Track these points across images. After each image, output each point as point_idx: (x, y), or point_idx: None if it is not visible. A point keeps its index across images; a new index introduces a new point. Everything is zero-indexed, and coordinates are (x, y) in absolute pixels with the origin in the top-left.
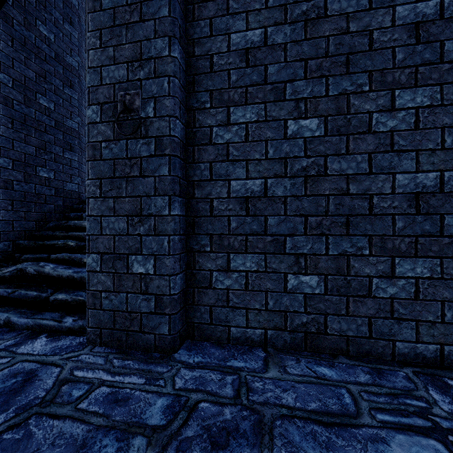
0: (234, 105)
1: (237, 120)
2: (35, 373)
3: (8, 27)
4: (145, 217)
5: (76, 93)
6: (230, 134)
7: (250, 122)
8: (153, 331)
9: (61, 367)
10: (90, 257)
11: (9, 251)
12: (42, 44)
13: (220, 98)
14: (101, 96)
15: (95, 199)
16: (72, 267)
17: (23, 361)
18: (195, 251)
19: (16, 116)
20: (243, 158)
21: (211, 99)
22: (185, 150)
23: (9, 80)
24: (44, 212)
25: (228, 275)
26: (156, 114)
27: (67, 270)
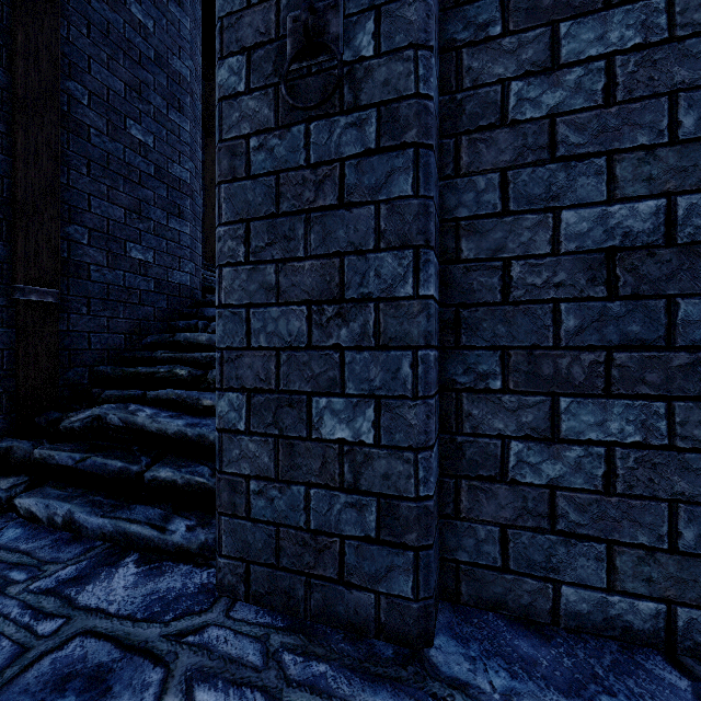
0: (571, 15)
1: (580, 53)
2: (105, 681)
3: (82, 4)
4: (352, 305)
5: (188, 120)
6: (559, 93)
7: (619, 52)
8: (372, 585)
9: (165, 667)
10: (225, 400)
11: (83, 384)
12: (135, 36)
13: (530, 4)
14: (248, 32)
15: (234, 267)
16: (183, 414)
17: (86, 633)
18: (460, 389)
19: (95, 155)
20: (597, 150)
21: (504, 13)
22: (437, 145)
23: (83, 93)
24: (139, 319)
25: (555, 452)
26: (379, 47)
27: (175, 420)
